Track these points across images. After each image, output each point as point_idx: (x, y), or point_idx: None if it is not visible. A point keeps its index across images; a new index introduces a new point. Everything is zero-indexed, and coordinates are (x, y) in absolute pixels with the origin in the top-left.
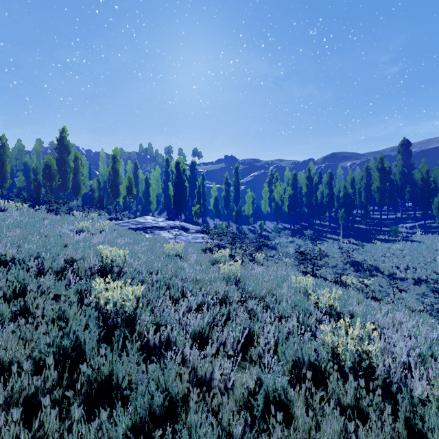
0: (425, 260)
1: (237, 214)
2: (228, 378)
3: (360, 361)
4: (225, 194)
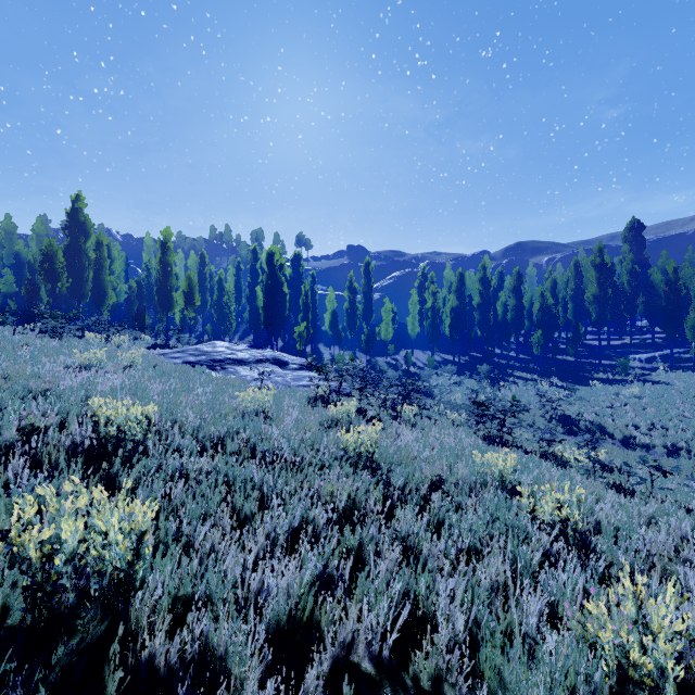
0: (681, 415)
1: (369, 338)
2: None
3: None
4: (348, 306)
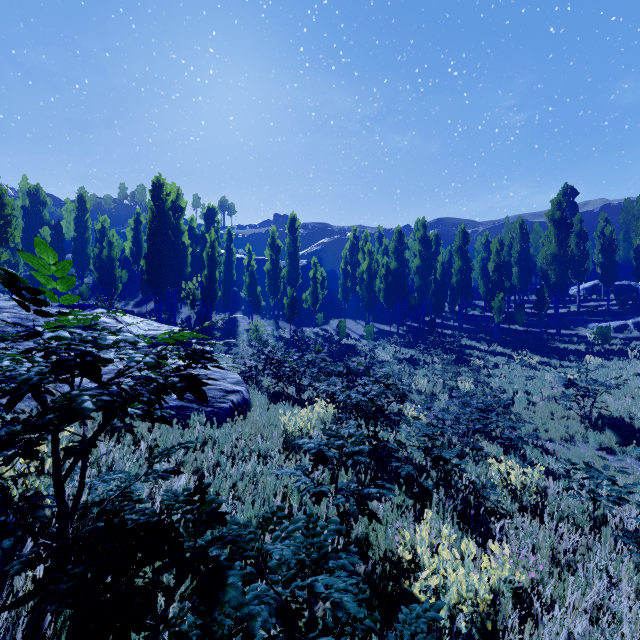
0: None
1: (293, 302)
2: None
3: None
4: (270, 267)
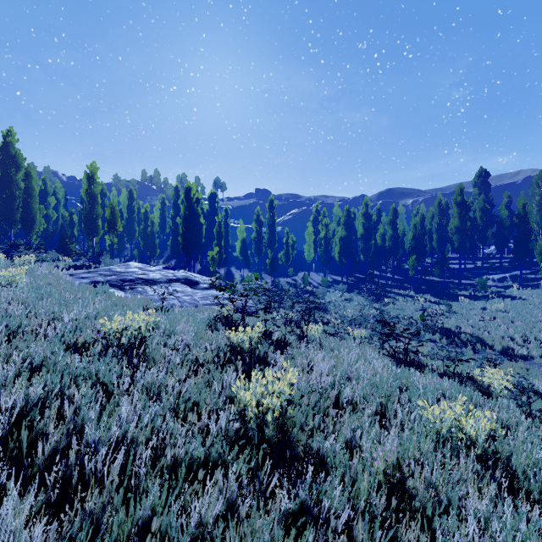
0: None
1: (273, 262)
2: None
3: None
4: (256, 235)
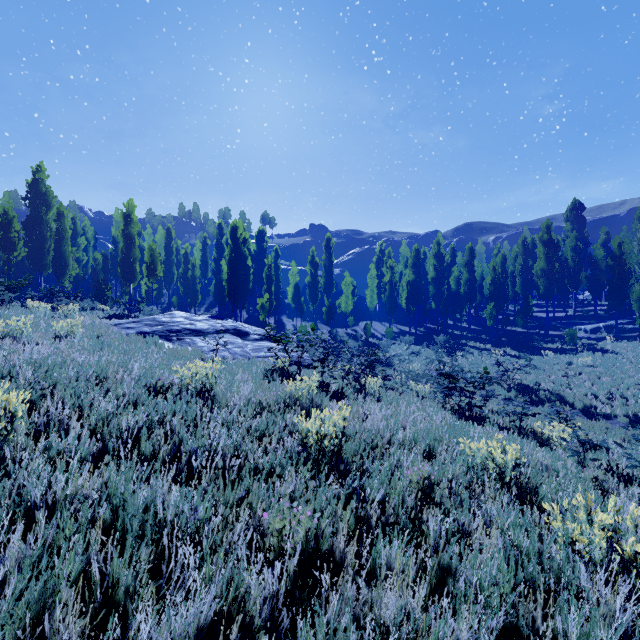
0: (637, 384)
1: (330, 310)
2: None
3: None
4: (310, 280)
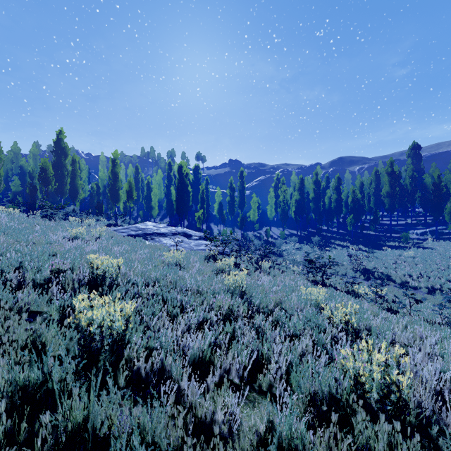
0: (438, 268)
1: (242, 220)
2: (232, 419)
3: (389, 393)
4: (229, 199)
